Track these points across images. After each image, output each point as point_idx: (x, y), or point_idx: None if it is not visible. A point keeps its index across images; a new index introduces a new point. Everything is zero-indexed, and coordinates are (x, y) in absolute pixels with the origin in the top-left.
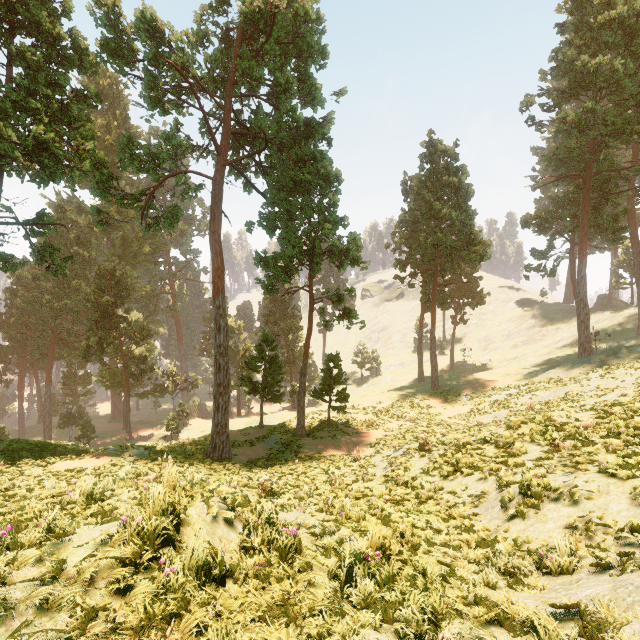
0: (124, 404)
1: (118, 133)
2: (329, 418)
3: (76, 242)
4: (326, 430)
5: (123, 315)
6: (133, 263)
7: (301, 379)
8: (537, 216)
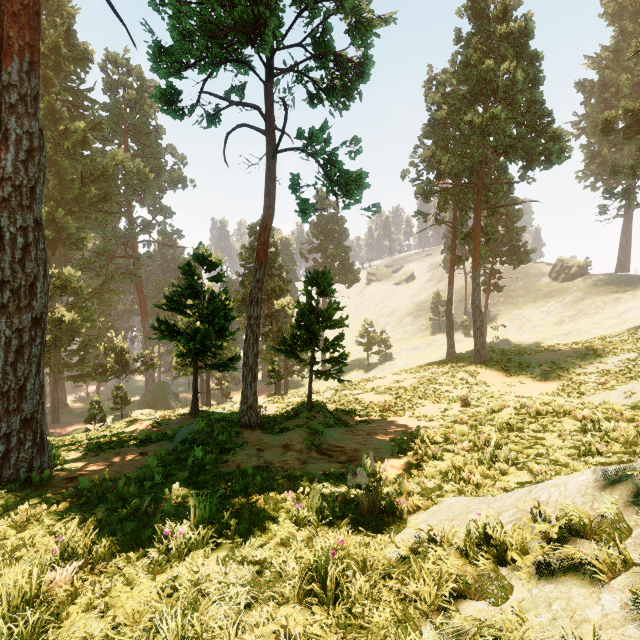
0: (53, 389)
1: (54, 42)
2: (310, 394)
3: None
4: (303, 416)
5: (51, 271)
6: (77, 212)
7: (249, 310)
8: (627, 111)
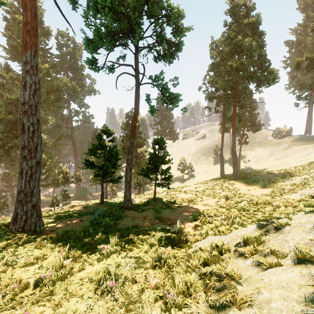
0: None
1: None
2: (155, 194)
3: (2, 88)
4: (152, 204)
5: None
6: (44, 107)
7: (128, 156)
8: (307, 58)
